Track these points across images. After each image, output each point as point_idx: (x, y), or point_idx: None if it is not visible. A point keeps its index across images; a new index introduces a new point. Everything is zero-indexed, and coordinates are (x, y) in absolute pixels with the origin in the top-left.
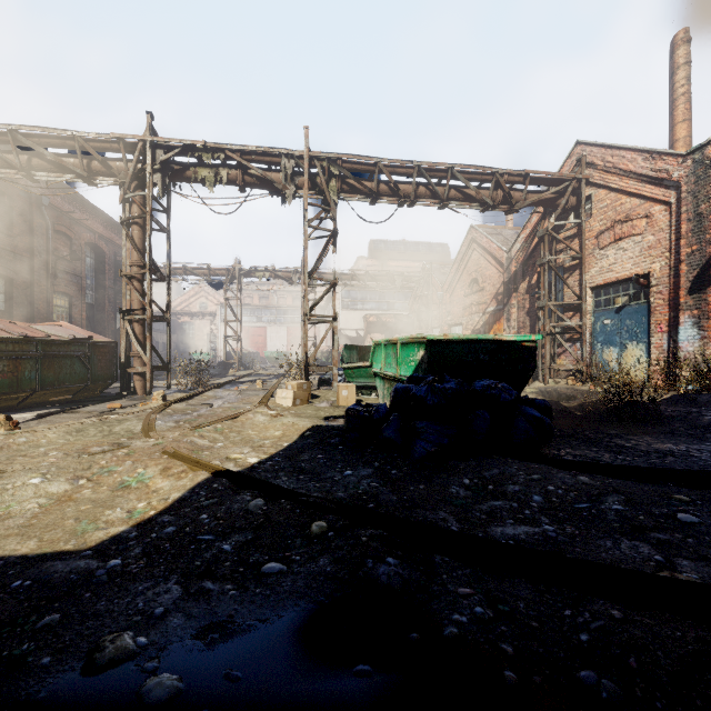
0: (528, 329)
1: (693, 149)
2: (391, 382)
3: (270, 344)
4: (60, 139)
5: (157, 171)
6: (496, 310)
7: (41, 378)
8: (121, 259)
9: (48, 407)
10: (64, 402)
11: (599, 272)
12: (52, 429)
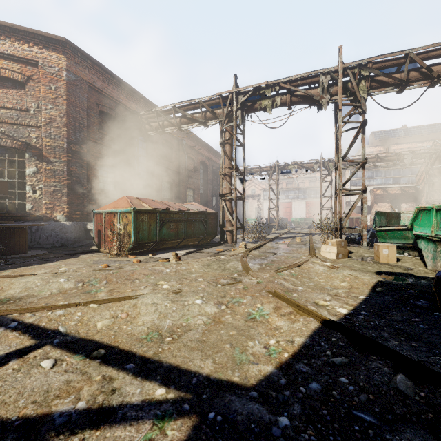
0: None
1: None
2: None
3: (294, 213)
4: (193, 105)
5: (238, 109)
6: None
7: (186, 232)
8: (215, 168)
9: (189, 247)
10: (195, 245)
11: None
12: (196, 262)
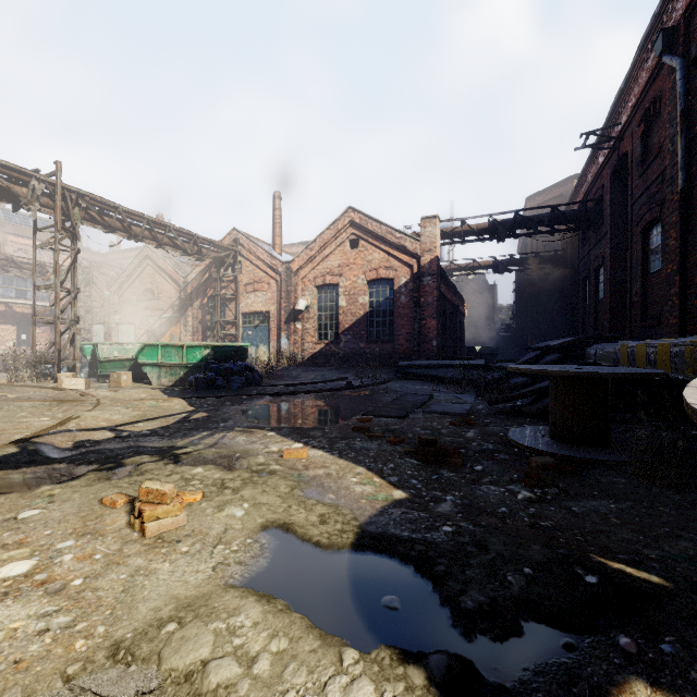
0: (201, 333)
1: (286, 262)
2: (172, 367)
3: None
4: None
5: None
6: (172, 317)
7: None
8: None
9: None
10: None
11: (246, 305)
12: None
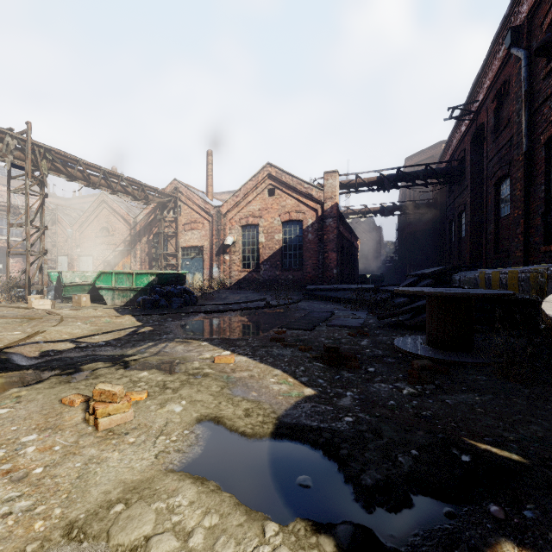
0: (147, 263)
1: (217, 206)
2: (124, 291)
3: None
4: None
5: None
6: (124, 250)
7: None
8: None
9: None
10: None
11: (185, 241)
12: None
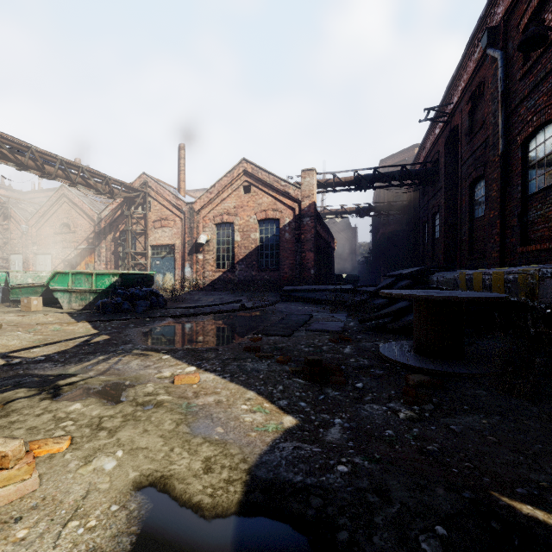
0: (113, 262)
1: (190, 202)
2: (82, 293)
3: None
4: None
5: None
6: (87, 248)
7: None
8: None
9: None
10: None
11: (154, 239)
12: None
